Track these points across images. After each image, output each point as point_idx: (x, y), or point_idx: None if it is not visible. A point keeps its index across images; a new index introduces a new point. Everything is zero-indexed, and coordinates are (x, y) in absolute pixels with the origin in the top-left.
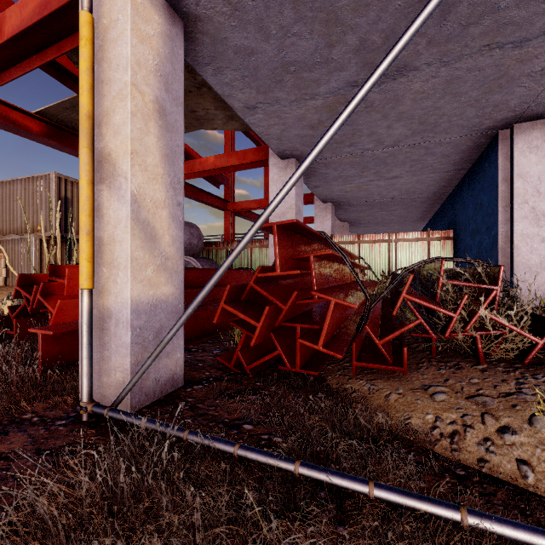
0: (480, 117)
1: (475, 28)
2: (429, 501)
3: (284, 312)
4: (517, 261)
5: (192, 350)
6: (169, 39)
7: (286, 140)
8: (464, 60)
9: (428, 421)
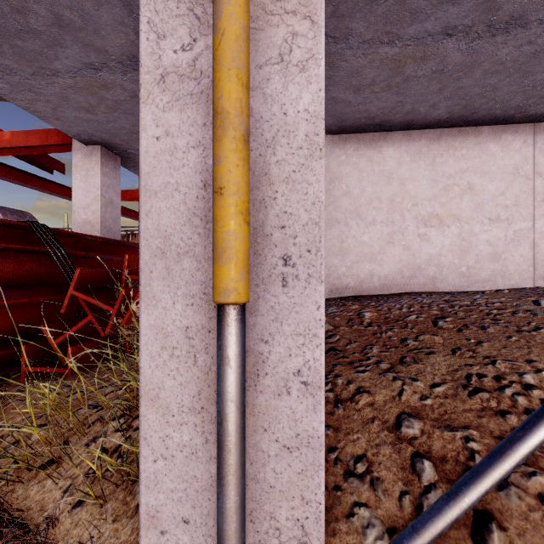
0: None
1: None
2: None
3: None
4: None
5: None
6: None
7: (69, 121)
8: None
9: None
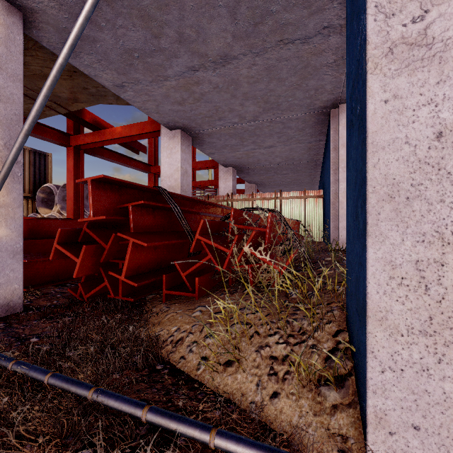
0: (310, 99)
1: (263, 27)
2: (78, 384)
3: (107, 251)
4: (341, 212)
5: (67, 285)
6: (2, 26)
7: (164, 113)
8: (270, 52)
9: (171, 332)
